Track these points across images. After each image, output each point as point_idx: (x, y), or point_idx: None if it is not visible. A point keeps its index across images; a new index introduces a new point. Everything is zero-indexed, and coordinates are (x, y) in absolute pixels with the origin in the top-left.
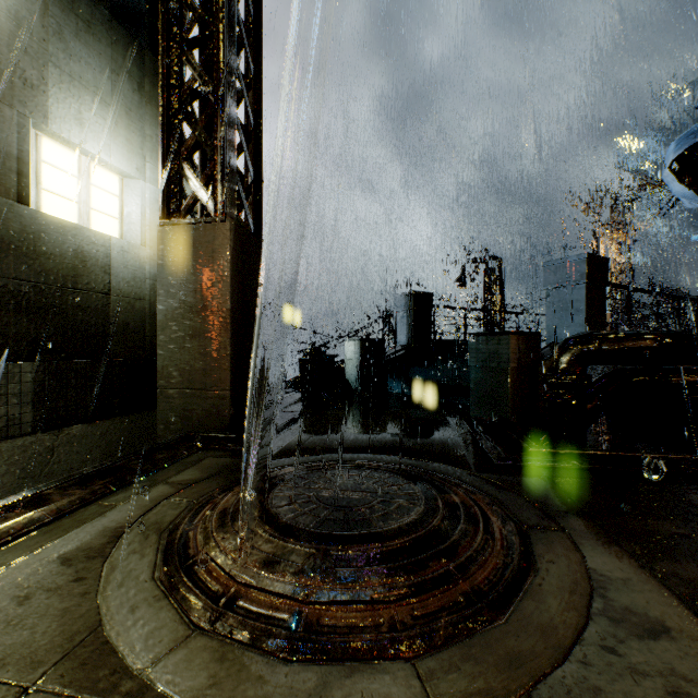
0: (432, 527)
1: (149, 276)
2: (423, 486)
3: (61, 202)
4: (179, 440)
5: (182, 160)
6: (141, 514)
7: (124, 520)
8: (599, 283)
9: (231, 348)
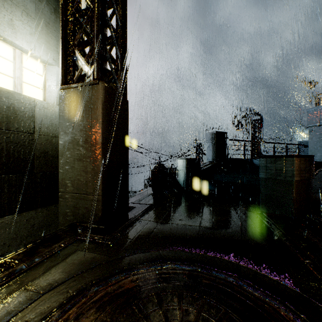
0: None
1: None
2: None
3: (1, 76)
4: (66, 229)
5: (74, 48)
6: None
7: None
8: None
9: (102, 167)
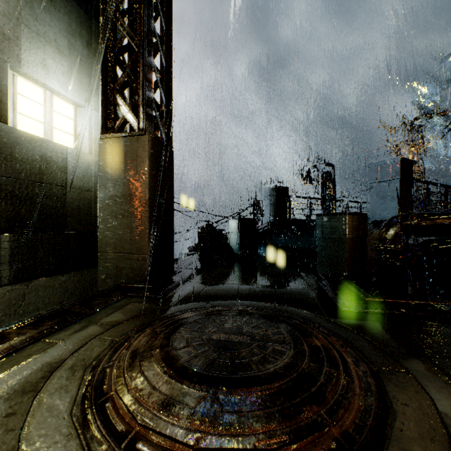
0: (302, 370)
1: (95, 175)
2: (291, 331)
3: (31, 122)
4: (112, 289)
5: (115, 93)
6: (73, 350)
7: (60, 356)
8: (409, 178)
9: (149, 224)
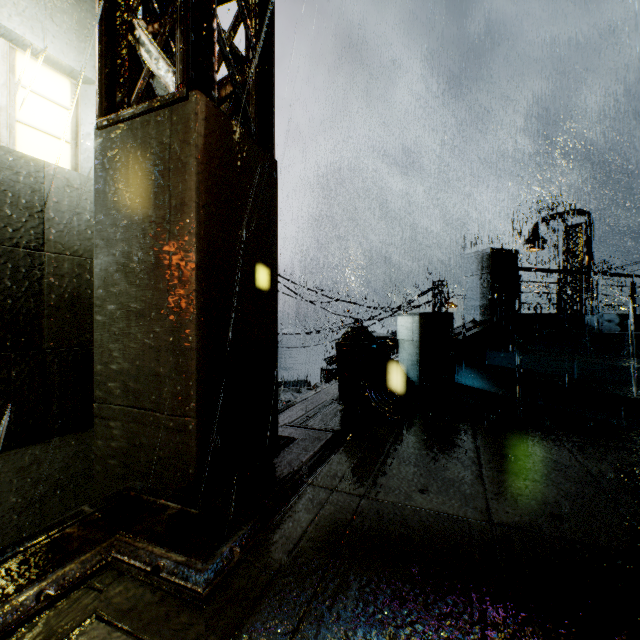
0: None
1: None
2: None
3: None
4: (92, 517)
5: (132, 16)
6: None
7: None
8: None
9: (198, 337)
